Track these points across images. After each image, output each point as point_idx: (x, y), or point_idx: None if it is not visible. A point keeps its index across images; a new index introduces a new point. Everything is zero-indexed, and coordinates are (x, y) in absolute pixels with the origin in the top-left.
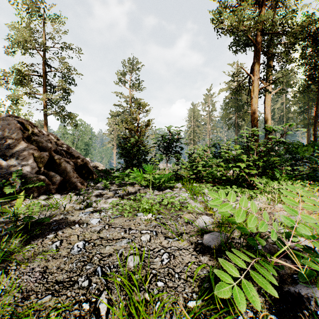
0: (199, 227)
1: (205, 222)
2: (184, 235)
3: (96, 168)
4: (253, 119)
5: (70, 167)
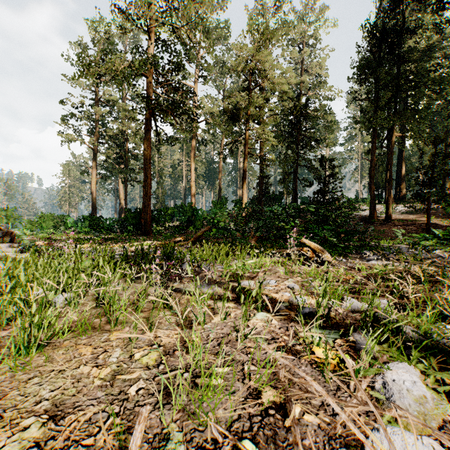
0: None
1: None
2: None
3: None
4: (92, 198)
5: None
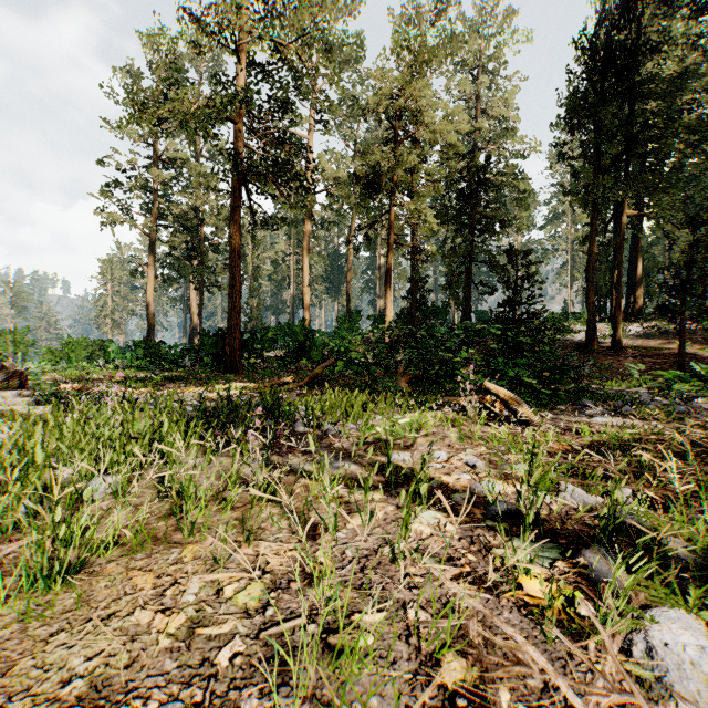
0: None
1: None
2: None
3: None
4: (149, 313)
5: None
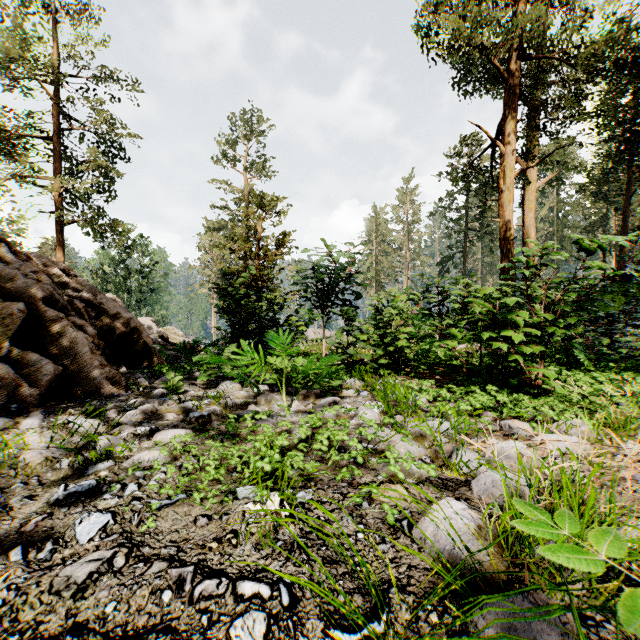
0: (439, 549)
1: (467, 547)
2: (395, 600)
3: (166, 340)
4: (505, 236)
5: (84, 339)
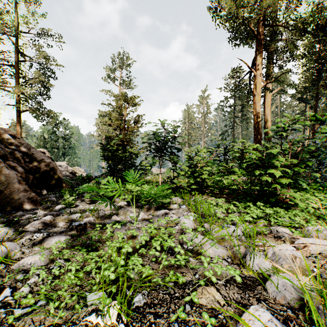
0: None
1: None
2: None
3: (74, 174)
4: (256, 119)
5: (14, 175)
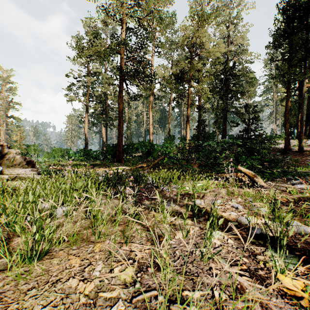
0: None
1: None
2: None
3: None
4: (85, 137)
5: None
